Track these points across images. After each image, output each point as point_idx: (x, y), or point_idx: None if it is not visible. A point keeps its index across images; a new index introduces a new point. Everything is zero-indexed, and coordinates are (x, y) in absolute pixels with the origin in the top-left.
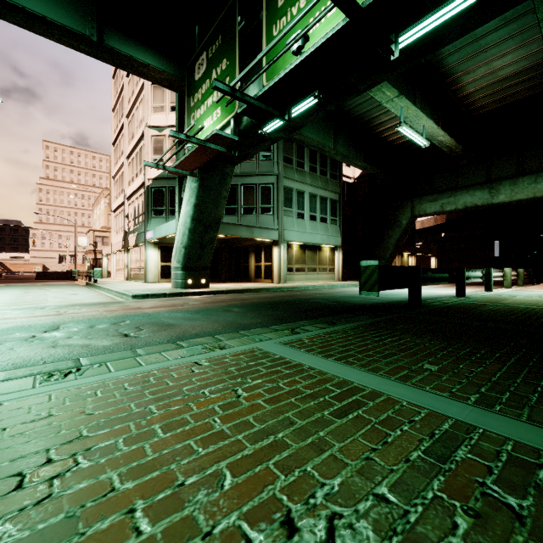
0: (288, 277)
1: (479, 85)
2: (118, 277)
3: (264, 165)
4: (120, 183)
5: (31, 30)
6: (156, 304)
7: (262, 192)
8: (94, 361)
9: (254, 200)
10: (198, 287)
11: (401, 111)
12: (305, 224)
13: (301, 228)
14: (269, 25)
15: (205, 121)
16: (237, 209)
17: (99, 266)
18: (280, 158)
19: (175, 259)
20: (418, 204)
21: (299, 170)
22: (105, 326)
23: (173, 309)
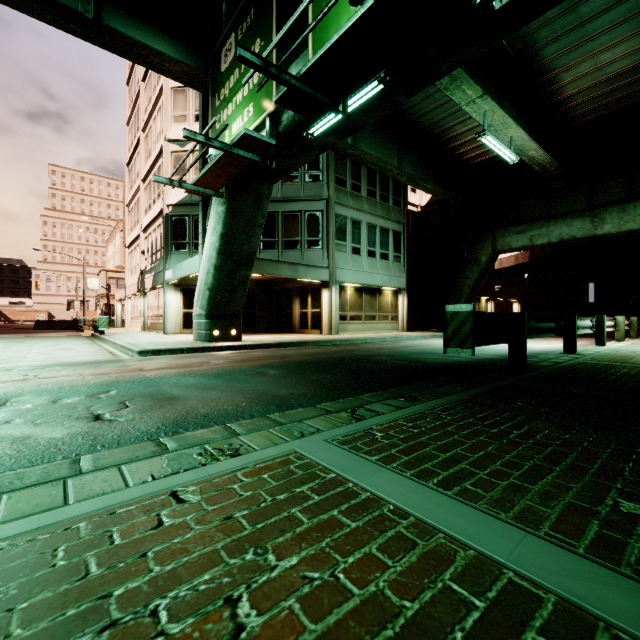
0: (341, 327)
1: (582, 85)
2: (133, 326)
3: (311, 187)
4: (135, 212)
5: (4, 3)
6: (166, 363)
7: (309, 221)
8: None
9: (298, 231)
10: (226, 339)
11: (485, 116)
12: (362, 261)
13: (357, 266)
14: None
15: (234, 124)
16: (277, 242)
17: (113, 314)
18: (331, 179)
19: (197, 304)
20: (501, 237)
21: (355, 195)
22: (76, 399)
23: (186, 371)
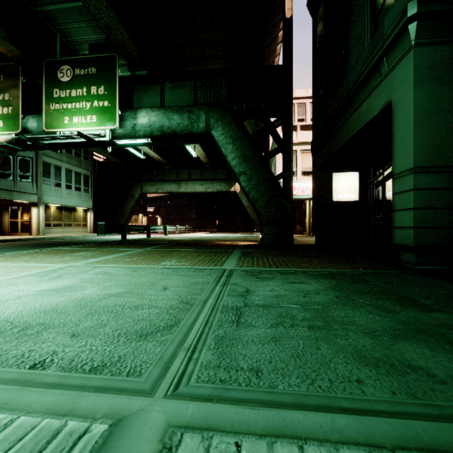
0: (47, 231)
1: None
2: None
3: None
4: None
5: None
6: None
7: (21, 162)
8: (4, 253)
9: (11, 168)
10: None
11: None
12: (62, 191)
13: (59, 194)
14: (48, 100)
15: None
16: None
17: None
18: None
19: None
20: (145, 186)
21: None
22: None
23: None
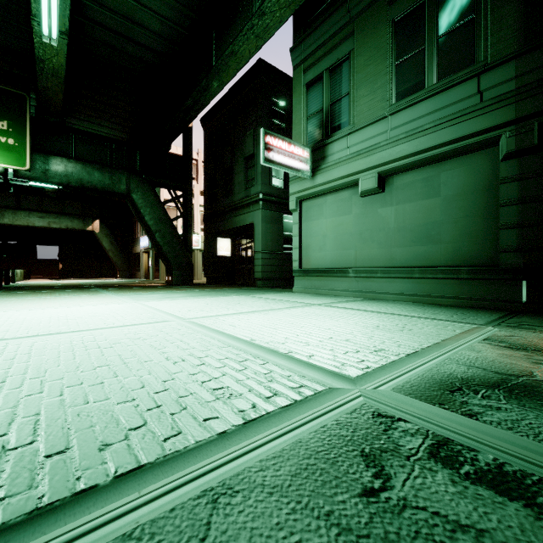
0: None
1: None
2: None
3: None
4: None
5: None
6: None
7: None
8: None
9: None
10: None
11: None
12: None
13: None
14: None
15: None
16: None
17: None
18: None
19: None
20: None
21: None
22: None
23: None
